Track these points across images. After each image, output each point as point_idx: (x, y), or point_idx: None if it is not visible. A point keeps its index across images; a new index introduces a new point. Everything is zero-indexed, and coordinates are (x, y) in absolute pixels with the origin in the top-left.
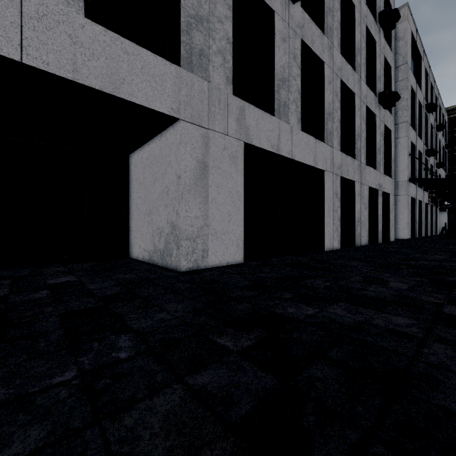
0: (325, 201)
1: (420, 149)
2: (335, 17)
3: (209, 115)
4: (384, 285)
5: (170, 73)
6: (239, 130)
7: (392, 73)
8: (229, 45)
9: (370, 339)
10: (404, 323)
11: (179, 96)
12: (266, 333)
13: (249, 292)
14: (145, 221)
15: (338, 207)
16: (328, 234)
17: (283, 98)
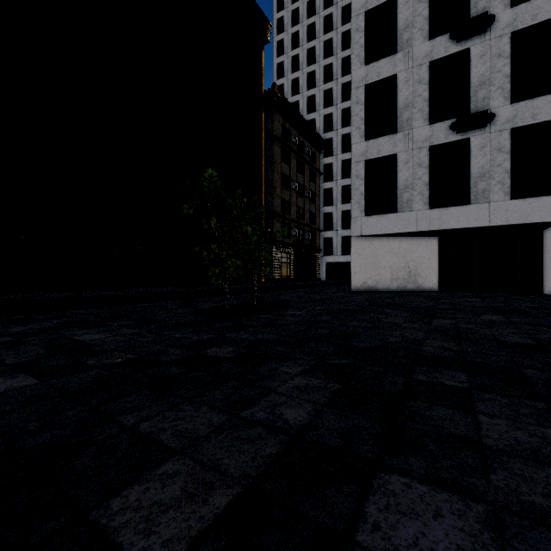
0: None
1: None
2: None
3: None
4: None
5: None
6: None
7: None
8: None
9: None
10: None
11: None
12: None
13: None
14: (550, 271)
15: None
16: None
17: None
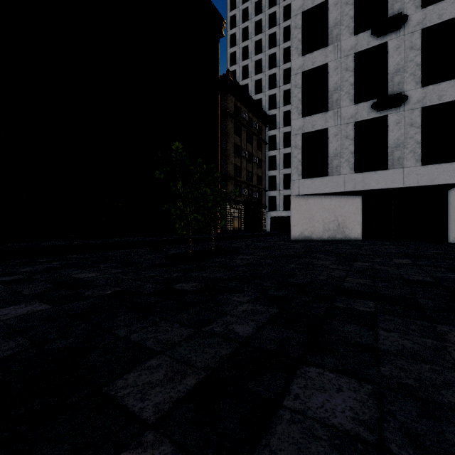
0: None
1: None
2: None
3: None
4: None
5: None
6: None
7: None
8: None
9: None
10: None
11: None
12: None
13: None
14: (453, 224)
15: None
16: None
17: None
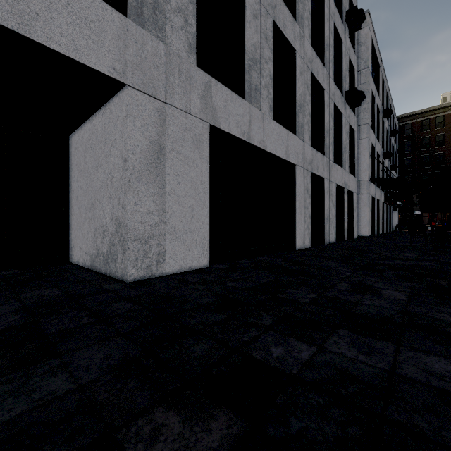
0: (296, 198)
1: (378, 151)
2: (306, 6)
3: (167, 85)
4: (378, 295)
5: (112, 22)
6: (204, 110)
7: (356, 76)
8: (191, 5)
9: (425, 424)
10: (448, 372)
11: (125, 54)
12: (240, 422)
13: (214, 315)
14: (87, 217)
15: (309, 204)
16: (299, 231)
17: (255, 81)
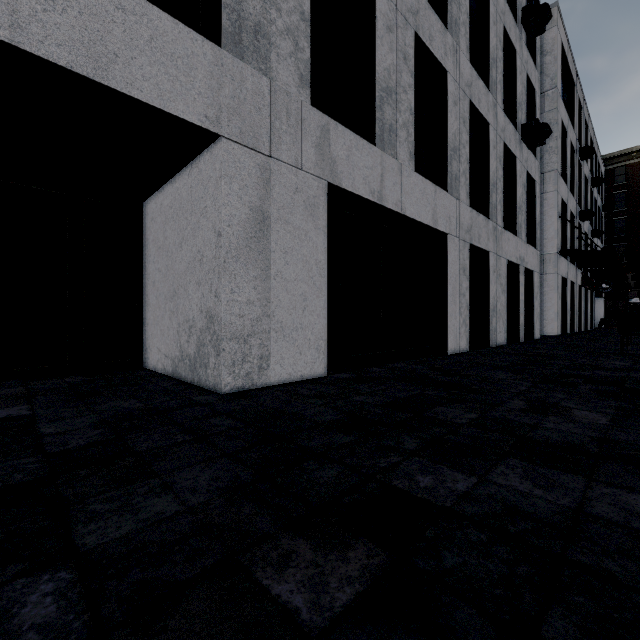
0: (448, 280)
1: (572, 209)
2: (462, 6)
3: (272, 133)
4: (567, 417)
5: (203, 56)
6: (320, 163)
7: (537, 100)
8: (303, 23)
9: (617, 568)
10: None
11: (220, 97)
12: (383, 554)
13: (340, 437)
14: (167, 308)
15: (467, 289)
16: (452, 328)
17: (389, 119)
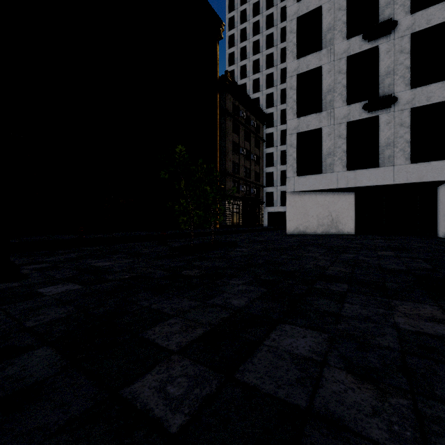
0: None
1: None
2: None
3: None
4: None
5: None
6: None
7: None
8: None
9: None
10: None
11: None
12: None
13: None
14: (442, 219)
15: None
16: None
17: None
